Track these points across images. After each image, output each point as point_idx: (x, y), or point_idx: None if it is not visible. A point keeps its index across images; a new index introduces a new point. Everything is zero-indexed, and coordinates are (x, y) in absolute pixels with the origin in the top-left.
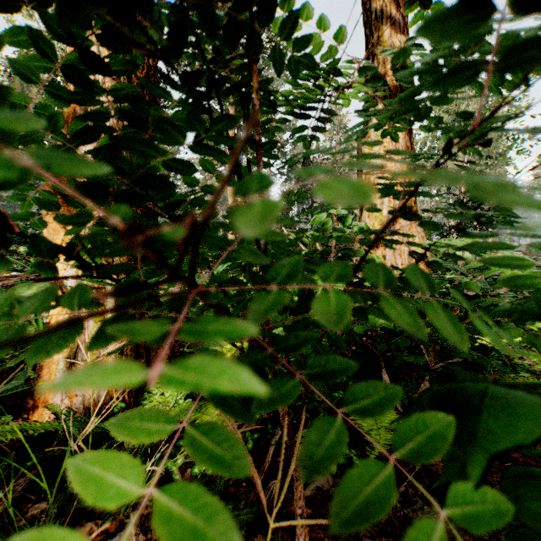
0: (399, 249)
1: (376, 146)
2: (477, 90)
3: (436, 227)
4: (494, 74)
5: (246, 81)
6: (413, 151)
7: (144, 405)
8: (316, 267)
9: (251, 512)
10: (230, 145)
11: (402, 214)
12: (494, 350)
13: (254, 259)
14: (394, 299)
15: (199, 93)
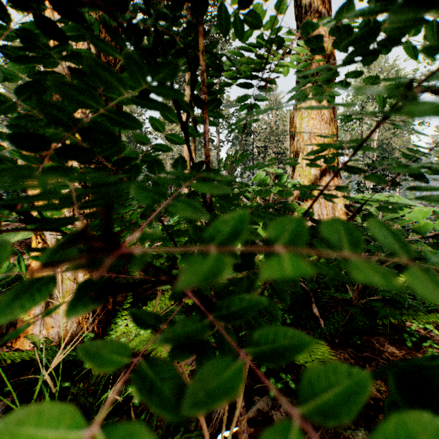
0: (324, 202)
1: (306, 118)
2: (410, 54)
3: (384, 181)
4: (435, 30)
5: (193, 44)
6: (336, 122)
7: (110, 334)
8: (260, 221)
9: (200, 434)
10: (171, 96)
11: (345, 168)
12: (409, 288)
13: (192, 215)
14: (367, 269)
15: (143, 47)
